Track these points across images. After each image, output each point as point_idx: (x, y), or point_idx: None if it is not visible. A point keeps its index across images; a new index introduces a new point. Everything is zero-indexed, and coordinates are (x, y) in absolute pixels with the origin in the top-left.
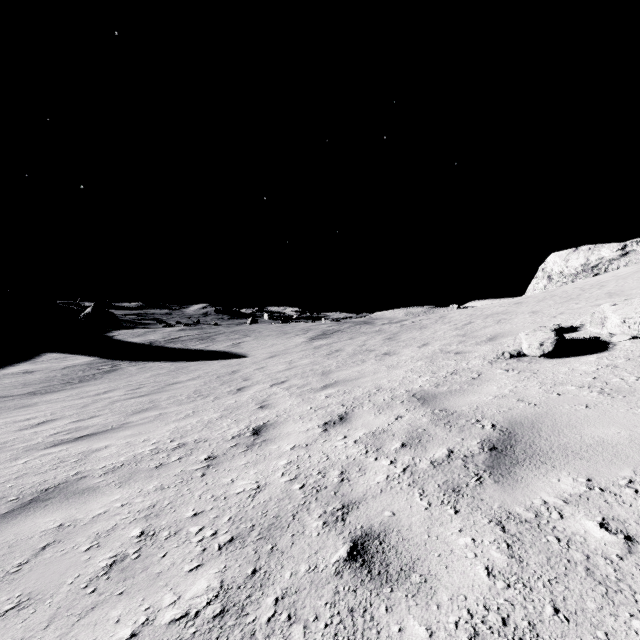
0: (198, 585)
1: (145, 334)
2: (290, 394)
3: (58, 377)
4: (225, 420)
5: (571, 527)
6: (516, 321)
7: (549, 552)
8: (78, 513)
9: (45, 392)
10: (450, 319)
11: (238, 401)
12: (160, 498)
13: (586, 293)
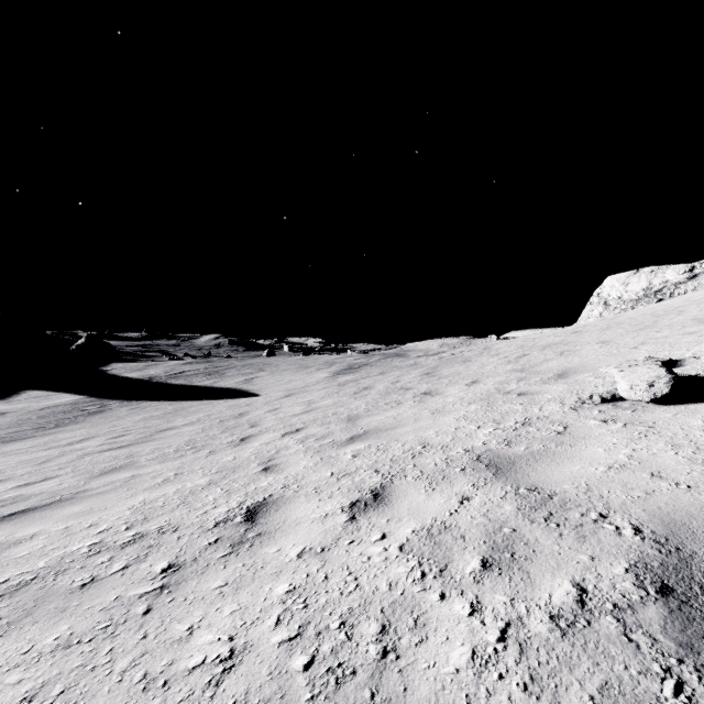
0: None
1: (145, 368)
2: (305, 449)
3: (32, 420)
4: (213, 490)
5: None
6: (585, 353)
7: None
8: None
9: (9, 440)
10: (497, 351)
11: (237, 458)
12: (52, 675)
13: (664, 319)
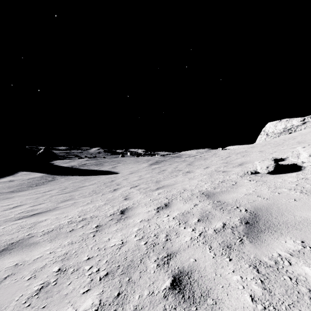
0: (87, 302)
1: (69, 162)
2: (140, 192)
3: (25, 183)
4: (107, 206)
5: (297, 270)
6: (252, 156)
7: (286, 286)
8: (26, 257)
9: (18, 191)
10: (219, 155)
11: (114, 196)
12: (70, 249)
13: (286, 142)
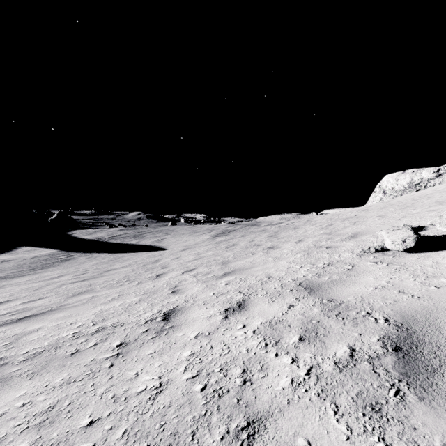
0: None
1: (94, 233)
2: (197, 280)
3: (26, 265)
4: (142, 304)
5: None
6: (369, 223)
7: None
8: None
9: (13, 276)
10: (315, 222)
11: (156, 286)
12: (62, 396)
13: (418, 202)
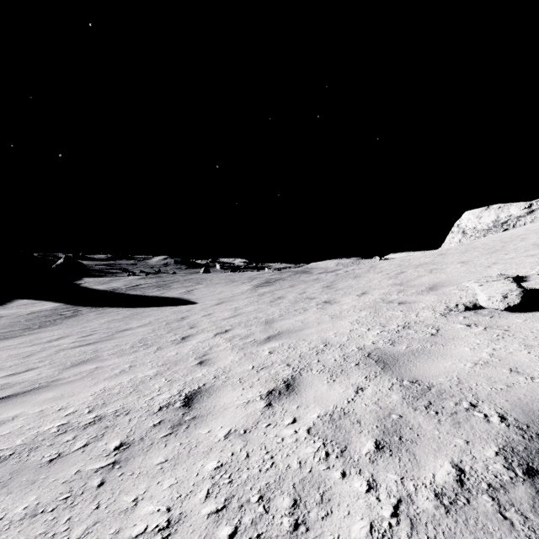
0: None
1: (109, 282)
2: (232, 347)
3: (21, 322)
4: (159, 380)
5: None
6: (449, 271)
7: None
8: None
9: (2, 338)
10: (381, 269)
11: (179, 353)
12: None
13: (510, 245)
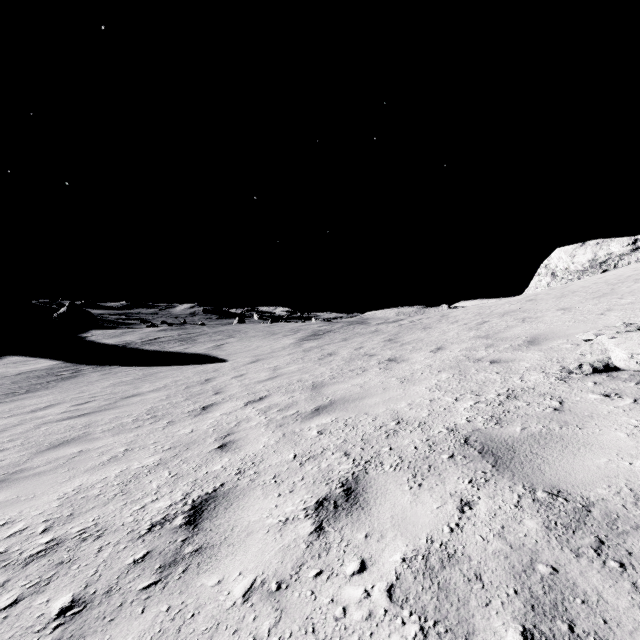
0: None
1: (122, 335)
2: (267, 422)
3: (5, 385)
4: (160, 474)
5: None
6: (549, 319)
7: None
8: None
9: None
10: (455, 318)
11: (195, 431)
12: None
13: (621, 287)
